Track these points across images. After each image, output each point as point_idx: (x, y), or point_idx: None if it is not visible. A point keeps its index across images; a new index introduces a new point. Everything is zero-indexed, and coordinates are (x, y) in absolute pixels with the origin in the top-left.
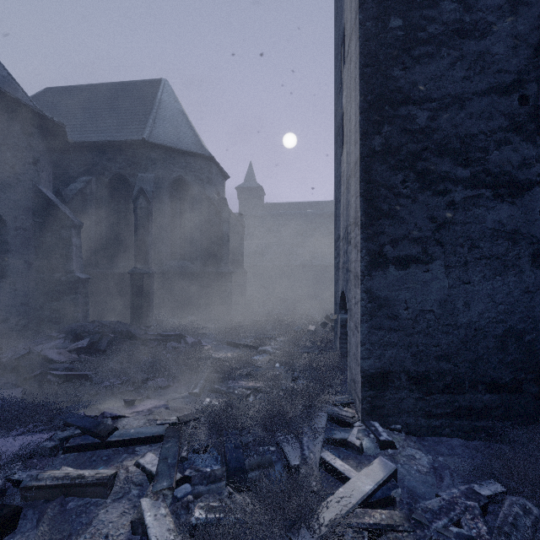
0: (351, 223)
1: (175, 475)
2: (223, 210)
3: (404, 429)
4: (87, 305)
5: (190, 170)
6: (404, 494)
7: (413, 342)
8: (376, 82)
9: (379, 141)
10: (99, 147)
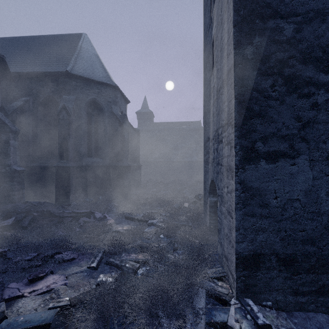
0: (222, 125)
1: None
2: (124, 123)
3: (274, 305)
4: (22, 189)
5: (101, 94)
6: None
7: (281, 227)
8: None
9: (251, 50)
10: (35, 76)
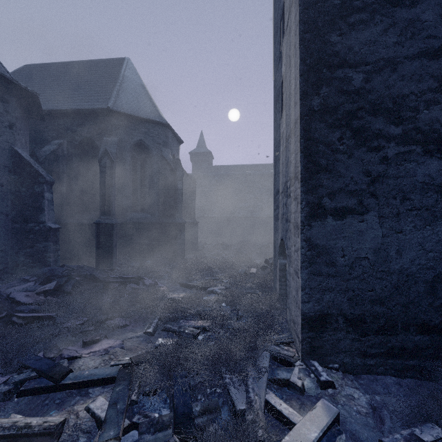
0: (290, 177)
1: (122, 423)
2: (177, 169)
3: (341, 368)
4: (58, 251)
5: (149, 135)
6: (348, 439)
7: (349, 287)
8: (315, 47)
9: (317, 101)
10: (70, 114)
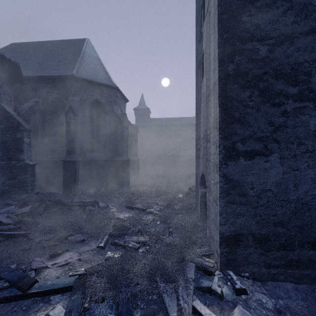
0: (210, 127)
1: None
2: (124, 121)
3: (251, 276)
4: (34, 181)
5: (103, 95)
6: None
7: (257, 212)
8: (230, 25)
9: (232, 67)
10: (44, 79)
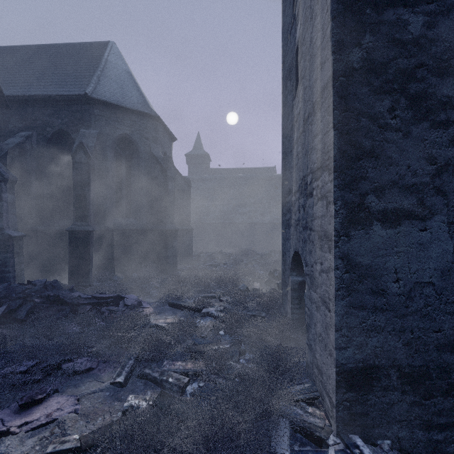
0: (313, 169)
1: None
2: (168, 168)
3: (395, 446)
4: (21, 264)
5: (135, 128)
6: None
7: (405, 325)
8: None
9: (358, 55)
10: (40, 101)
